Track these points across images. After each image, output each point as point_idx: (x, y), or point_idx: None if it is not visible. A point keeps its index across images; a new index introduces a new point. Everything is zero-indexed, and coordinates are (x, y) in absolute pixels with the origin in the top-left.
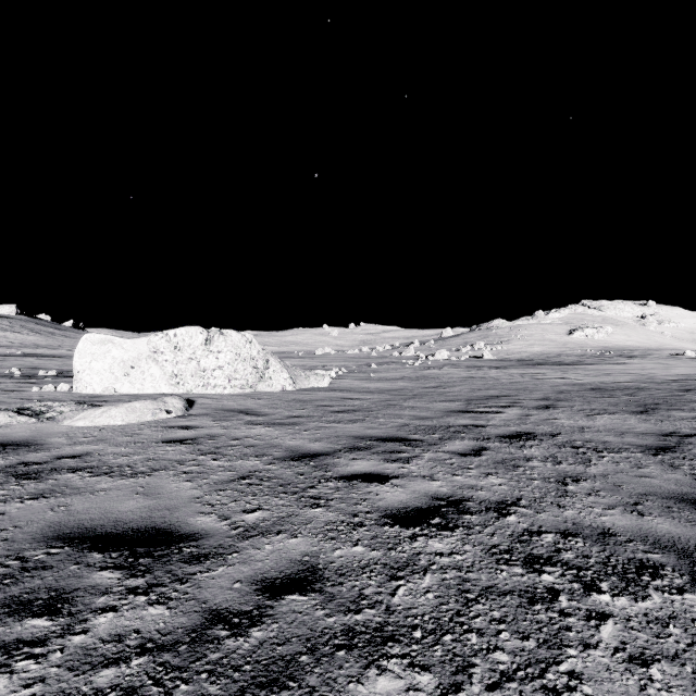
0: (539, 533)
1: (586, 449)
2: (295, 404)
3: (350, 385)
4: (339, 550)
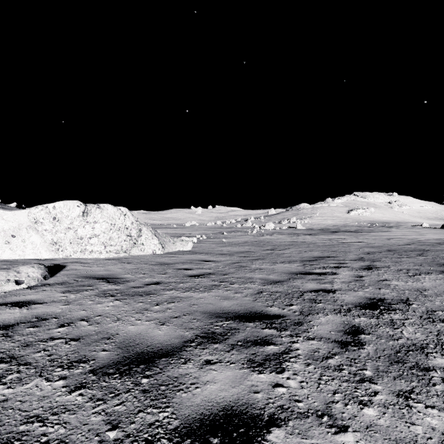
0: None
1: None
2: (158, 267)
3: (208, 248)
4: None
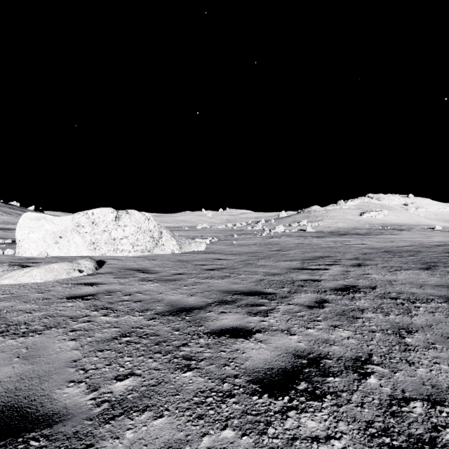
0: (406, 401)
1: (402, 300)
2: (179, 263)
3: (220, 249)
4: (207, 437)
